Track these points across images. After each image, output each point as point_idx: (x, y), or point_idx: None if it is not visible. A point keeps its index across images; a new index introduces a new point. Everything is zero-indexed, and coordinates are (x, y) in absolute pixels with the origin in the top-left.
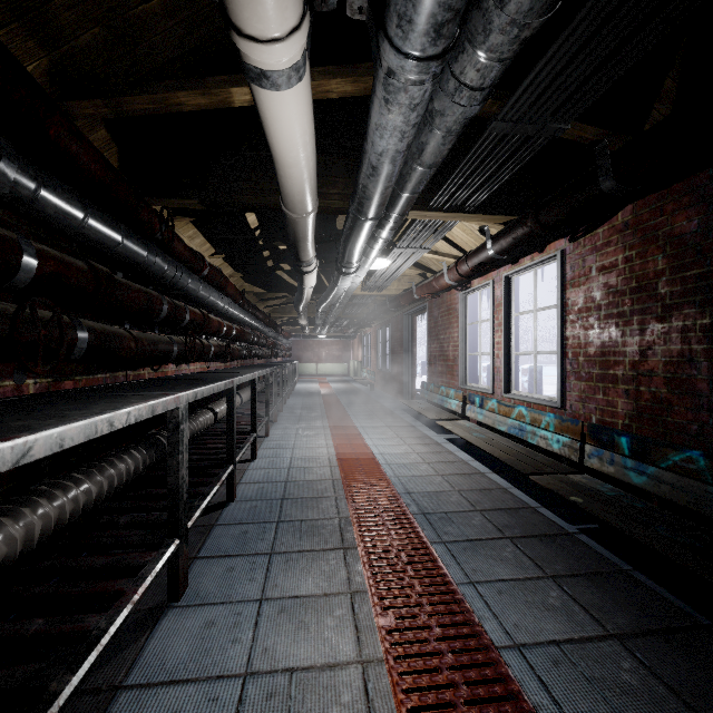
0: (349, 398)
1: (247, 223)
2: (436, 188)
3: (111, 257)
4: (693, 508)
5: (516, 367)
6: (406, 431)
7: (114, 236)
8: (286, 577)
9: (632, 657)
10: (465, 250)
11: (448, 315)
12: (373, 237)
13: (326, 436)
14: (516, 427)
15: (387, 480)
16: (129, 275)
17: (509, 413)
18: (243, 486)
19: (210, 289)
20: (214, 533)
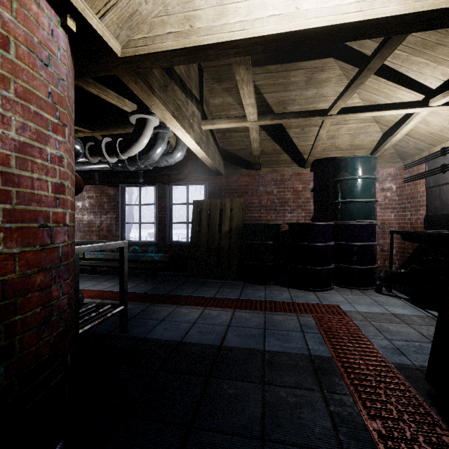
0: None
1: None
2: None
3: None
4: (113, 258)
5: None
6: None
7: None
8: None
9: (106, 282)
10: None
11: None
12: None
13: None
14: None
15: None
16: None
17: None
18: None
19: None
20: None
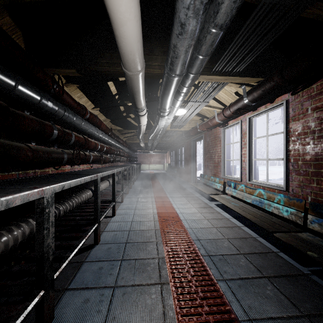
0: (164, 181)
1: (111, 91)
2: (215, 62)
3: (13, 98)
4: None
5: (254, 167)
6: (193, 200)
7: (9, 82)
8: (122, 310)
9: None
10: (225, 104)
11: (215, 140)
12: (178, 92)
13: (152, 202)
14: (257, 200)
15: (185, 230)
16: (37, 114)
17: (252, 193)
18: (105, 233)
19: (89, 125)
20: (82, 268)
